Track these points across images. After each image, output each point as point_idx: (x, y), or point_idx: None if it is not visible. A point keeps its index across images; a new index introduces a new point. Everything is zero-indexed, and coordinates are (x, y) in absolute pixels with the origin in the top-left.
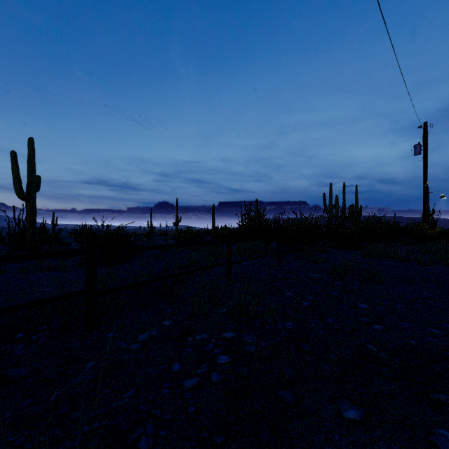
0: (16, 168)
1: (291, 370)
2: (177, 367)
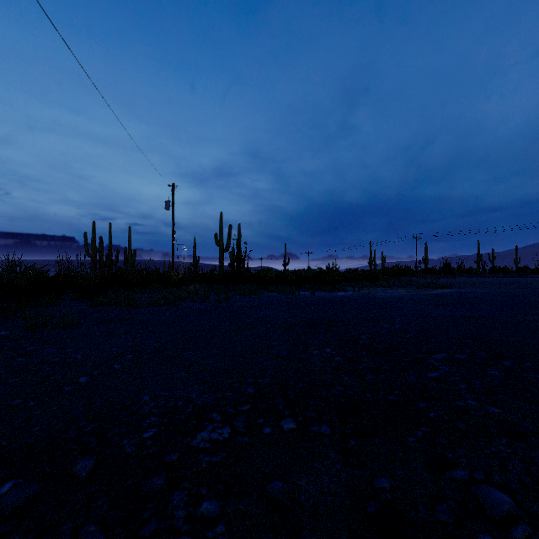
0: None
1: None
2: None
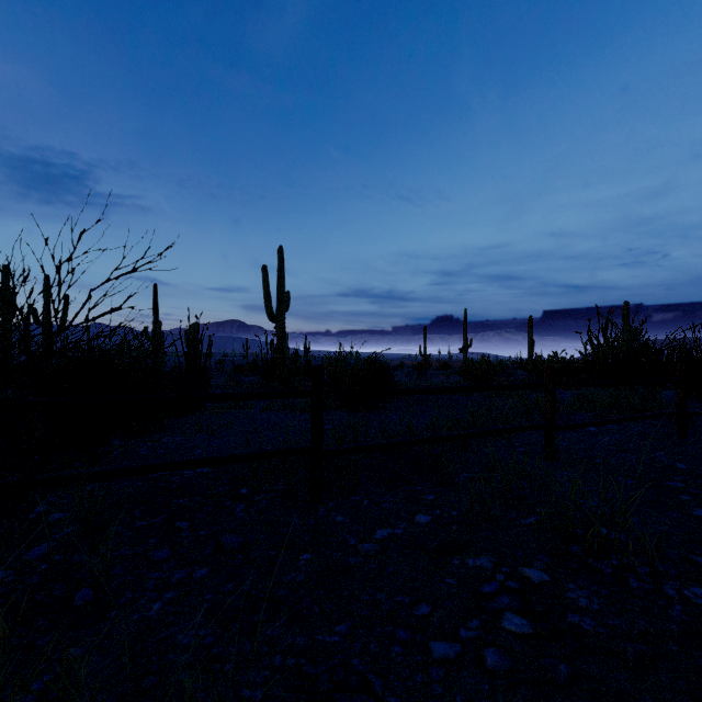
0: (267, 285)
1: None
2: (426, 608)
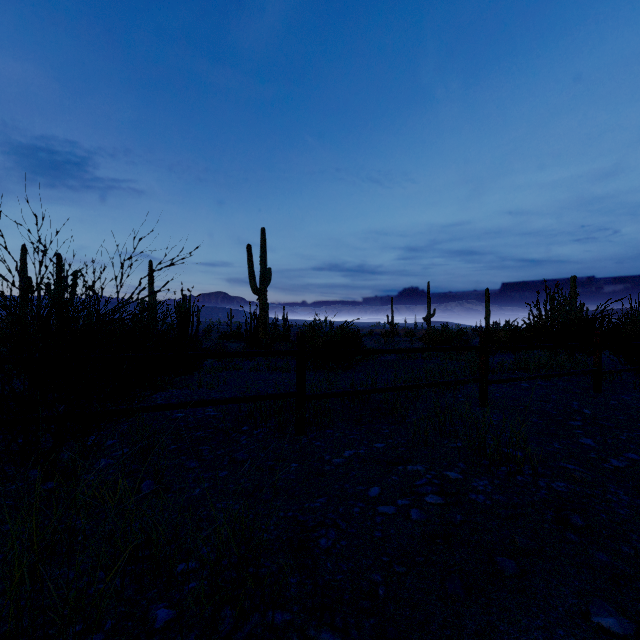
0: (251, 262)
1: (529, 539)
2: (376, 491)
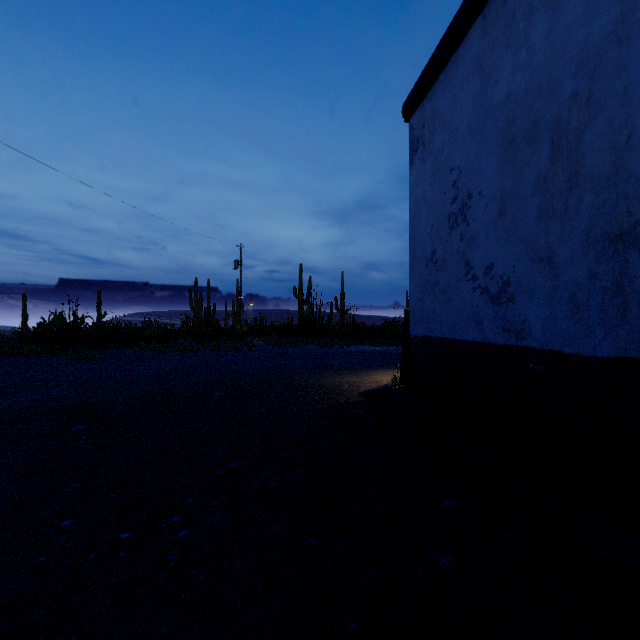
0: None
1: None
2: None
